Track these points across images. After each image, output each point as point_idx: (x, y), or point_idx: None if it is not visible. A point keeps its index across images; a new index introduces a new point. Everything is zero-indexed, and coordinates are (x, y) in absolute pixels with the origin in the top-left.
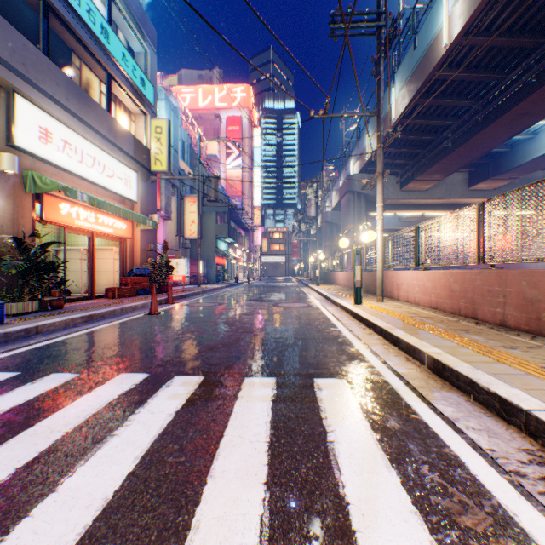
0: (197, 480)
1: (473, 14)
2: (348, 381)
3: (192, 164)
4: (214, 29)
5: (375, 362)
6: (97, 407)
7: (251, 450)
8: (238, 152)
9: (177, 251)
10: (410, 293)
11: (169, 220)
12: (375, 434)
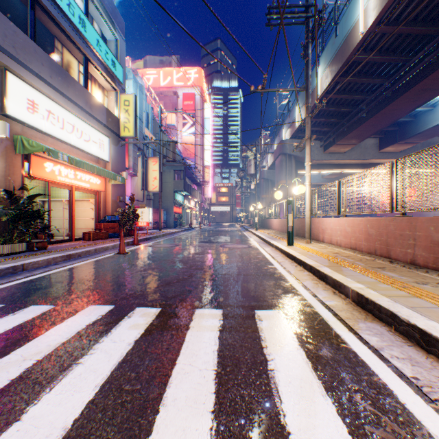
0: (151, 409)
1: (384, 6)
2: (285, 313)
3: (155, 132)
4: (170, 16)
5: (307, 295)
6: (66, 336)
7: (200, 379)
8: (192, 122)
9: (142, 202)
10: (333, 236)
11: (135, 177)
12: (310, 363)
